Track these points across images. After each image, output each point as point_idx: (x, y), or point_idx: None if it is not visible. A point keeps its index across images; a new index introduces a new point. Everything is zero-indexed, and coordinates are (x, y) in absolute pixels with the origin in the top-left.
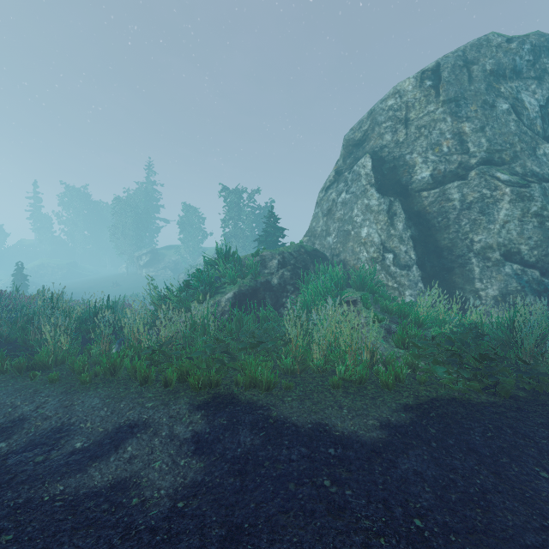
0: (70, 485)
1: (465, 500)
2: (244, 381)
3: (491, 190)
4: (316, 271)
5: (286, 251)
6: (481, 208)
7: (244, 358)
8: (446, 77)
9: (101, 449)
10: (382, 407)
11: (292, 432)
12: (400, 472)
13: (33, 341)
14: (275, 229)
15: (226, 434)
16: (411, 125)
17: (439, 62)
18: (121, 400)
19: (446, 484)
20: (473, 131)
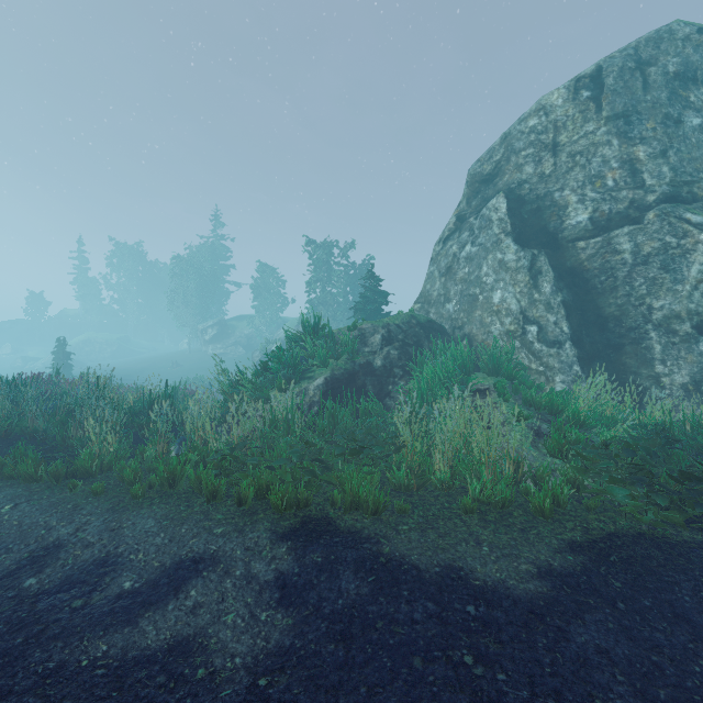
0: (116, 643)
1: (681, 700)
2: (343, 500)
3: (679, 238)
4: (433, 349)
5: (392, 323)
6: (663, 263)
7: (342, 468)
8: (611, 85)
9: (157, 591)
10: (537, 545)
11: (412, 578)
12: (574, 647)
13: (74, 440)
14: (376, 294)
15: (321, 577)
16: (561, 152)
17: (601, 64)
18: (182, 522)
19: (647, 670)
20: (650, 157)
